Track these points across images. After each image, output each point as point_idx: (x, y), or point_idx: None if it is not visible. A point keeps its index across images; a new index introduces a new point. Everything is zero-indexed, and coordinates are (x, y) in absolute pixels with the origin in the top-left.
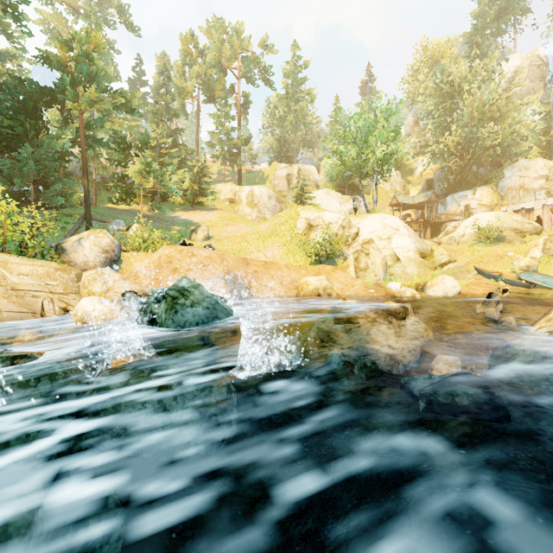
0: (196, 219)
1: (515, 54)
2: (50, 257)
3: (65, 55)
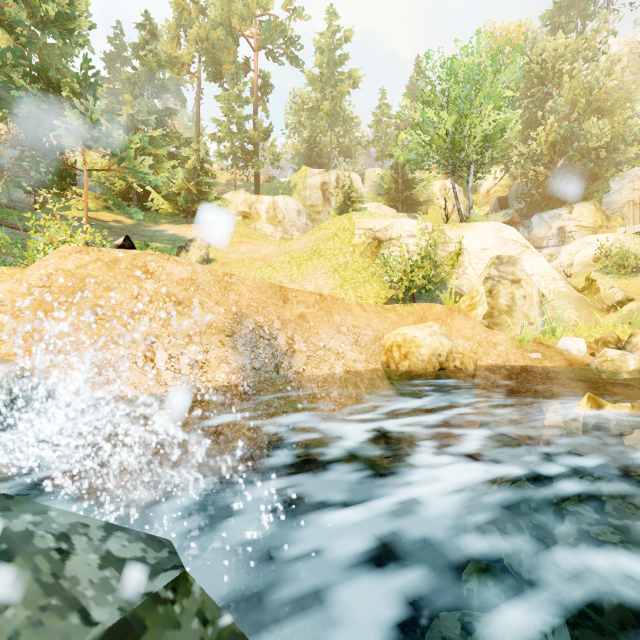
0: (191, 234)
1: (611, 39)
2: None
3: None
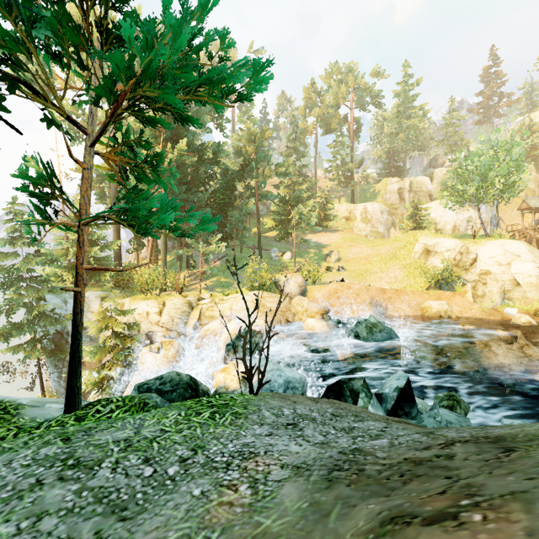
0: (324, 241)
1: None
2: (273, 289)
3: (251, 150)
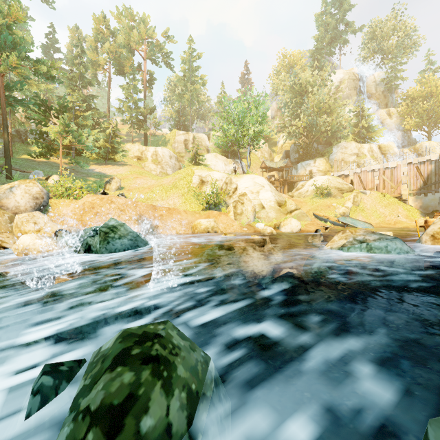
0: (109, 172)
1: (340, 70)
2: None
3: None
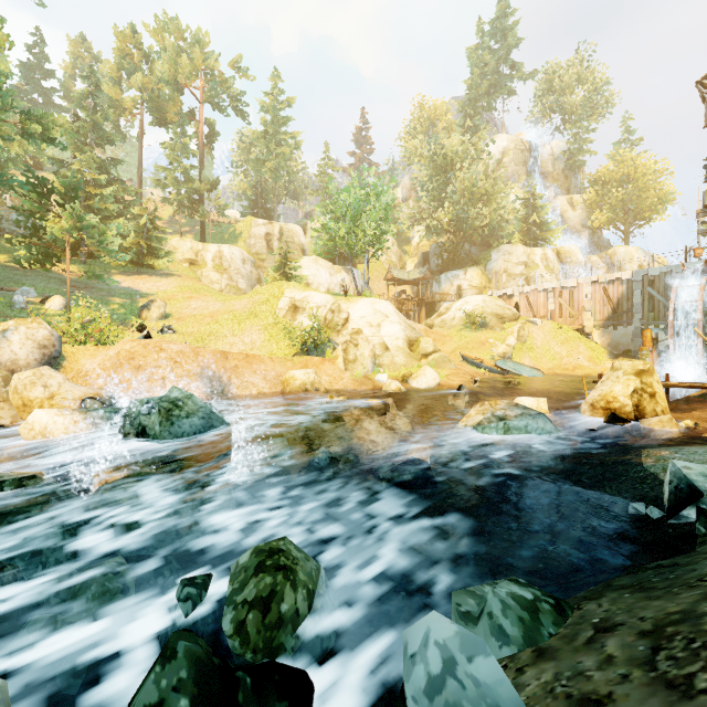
0: (145, 287)
1: (503, 135)
2: None
3: None
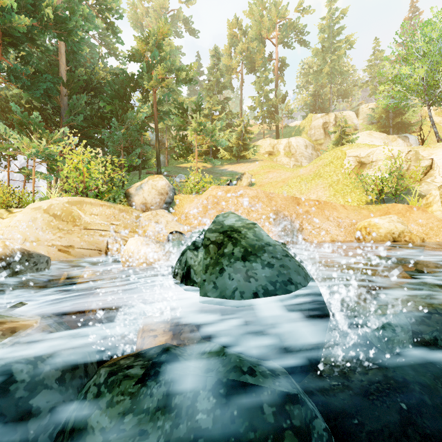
0: (240, 169)
1: None
2: (119, 200)
3: (142, 47)
